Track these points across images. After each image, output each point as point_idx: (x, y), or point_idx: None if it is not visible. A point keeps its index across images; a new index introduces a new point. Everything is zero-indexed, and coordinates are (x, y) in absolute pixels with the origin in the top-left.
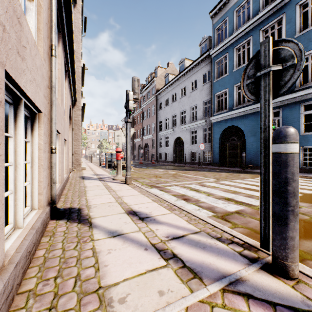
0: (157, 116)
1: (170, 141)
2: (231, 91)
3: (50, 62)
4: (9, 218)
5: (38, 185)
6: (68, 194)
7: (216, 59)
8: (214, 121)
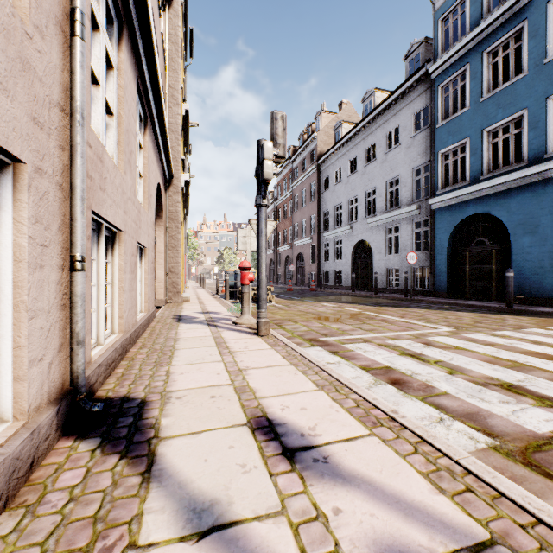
0: (320, 203)
1: (346, 248)
2: (477, 143)
3: (70, 50)
4: None
5: (13, 357)
6: (136, 356)
7: (441, 81)
8: (437, 206)
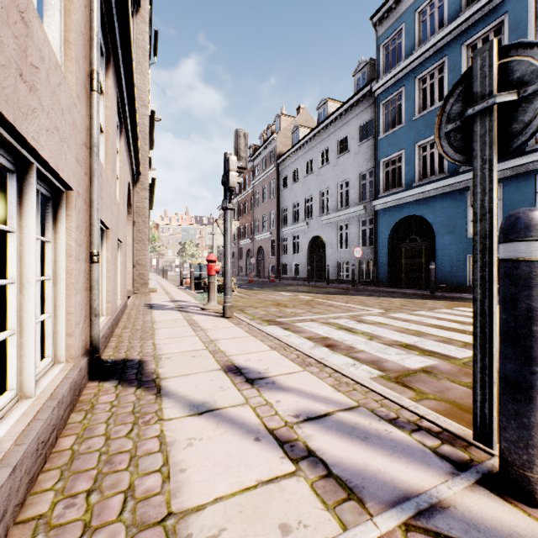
0: (279, 200)
1: (302, 242)
2: (410, 155)
3: (90, 101)
4: (9, 379)
5: (65, 320)
6: (122, 334)
7: (382, 99)
8: (379, 207)
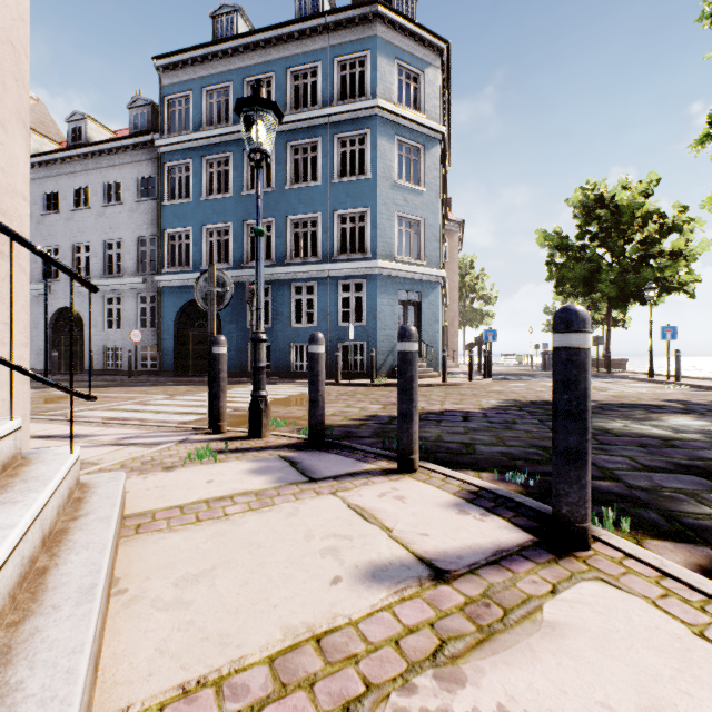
0: None
1: (38, 315)
2: (199, 236)
3: None
4: None
5: None
6: None
7: (168, 160)
8: (164, 284)
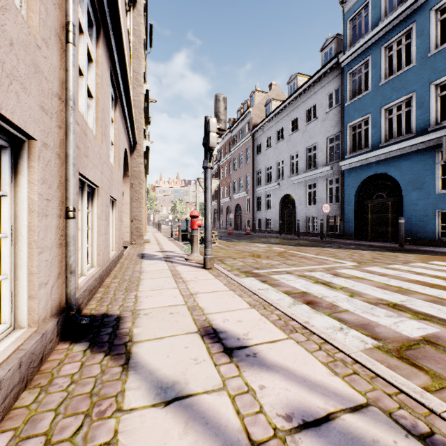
0: (254, 164)
1: (274, 200)
2: (377, 118)
3: (65, 54)
4: None
5: (28, 281)
6: (110, 285)
7: (349, 69)
8: (346, 167)
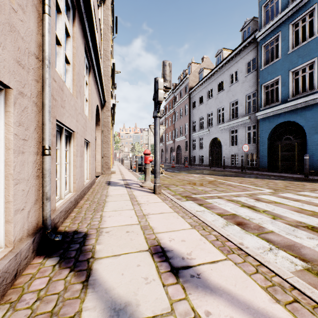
0: (191, 116)
1: (205, 142)
2: (285, 79)
3: (42, 22)
4: None
5: (5, 208)
6: (83, 206)
7: (263, 42)
8: (260, 117)
